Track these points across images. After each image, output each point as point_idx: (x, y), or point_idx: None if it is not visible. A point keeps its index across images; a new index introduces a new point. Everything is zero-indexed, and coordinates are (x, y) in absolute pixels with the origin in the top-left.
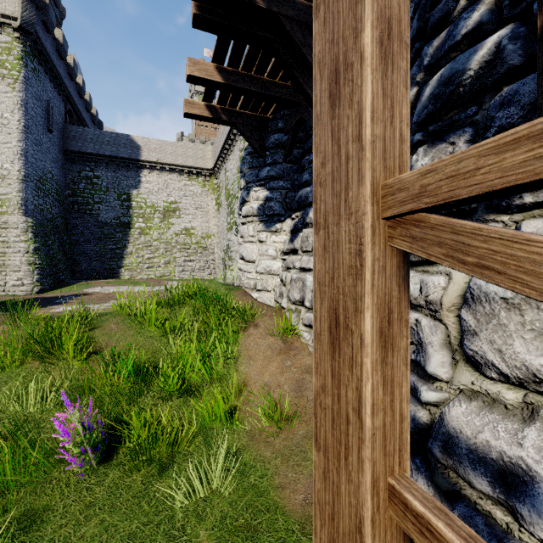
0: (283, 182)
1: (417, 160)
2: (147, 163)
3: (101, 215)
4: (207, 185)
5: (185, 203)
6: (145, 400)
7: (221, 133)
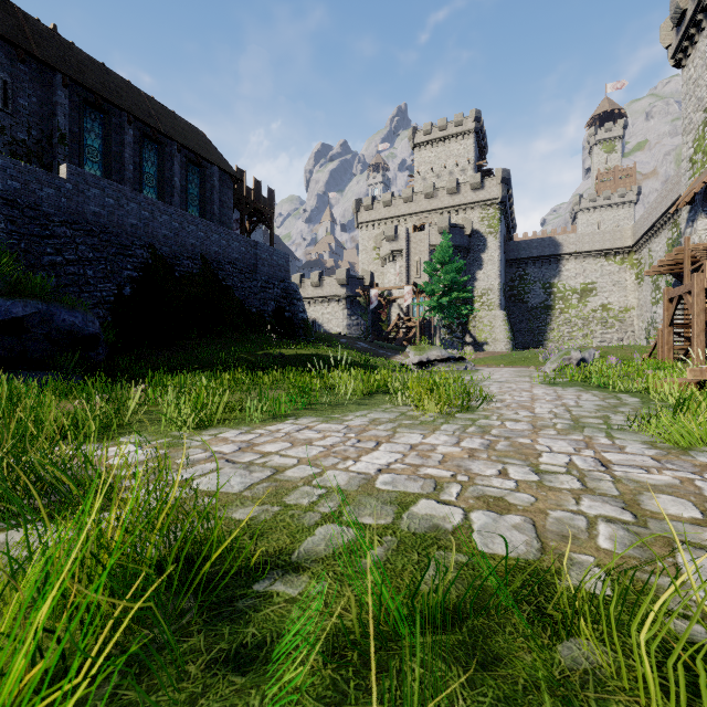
0: None
1: None
2: (566, 255)
3: (529, 302)
4: (625, 262)
5: (601, 282)
6: None
7: (643, 218)
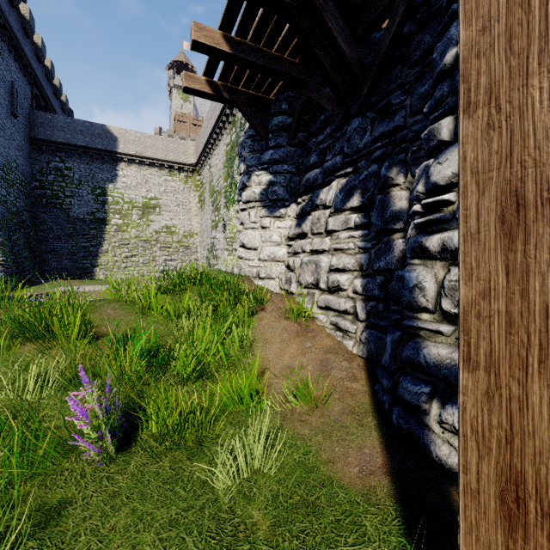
0: (288, 166)
1: None
2: (124, 156)
3: (73, 210)
4: (189, 181)
5: (166, 199)
6: (158, 385)
7: (205, 127)
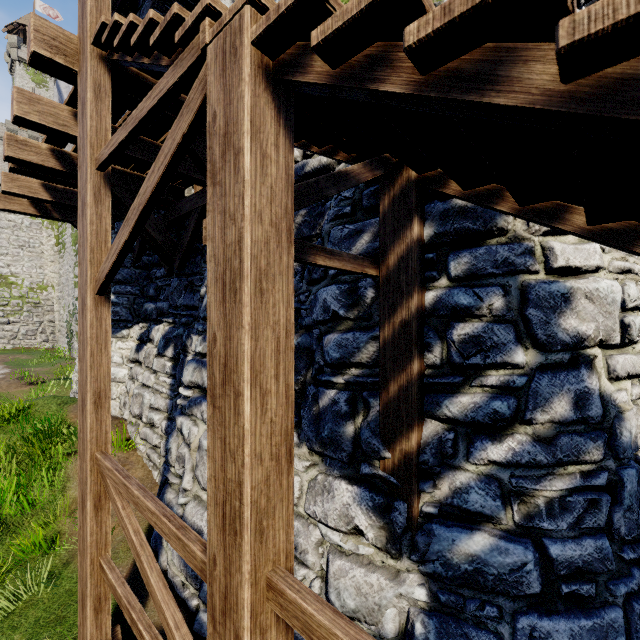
0: (131, 288)
1: (197, 345)
2: None
3: None
4: None
5: None
6: None
7: None
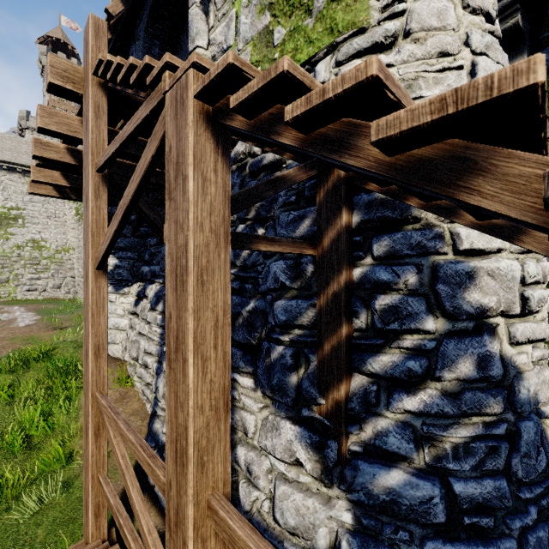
0: (131, 254)
1: None
2: None
3: None
4: None
5: (32, 210)
6: None
7: None
